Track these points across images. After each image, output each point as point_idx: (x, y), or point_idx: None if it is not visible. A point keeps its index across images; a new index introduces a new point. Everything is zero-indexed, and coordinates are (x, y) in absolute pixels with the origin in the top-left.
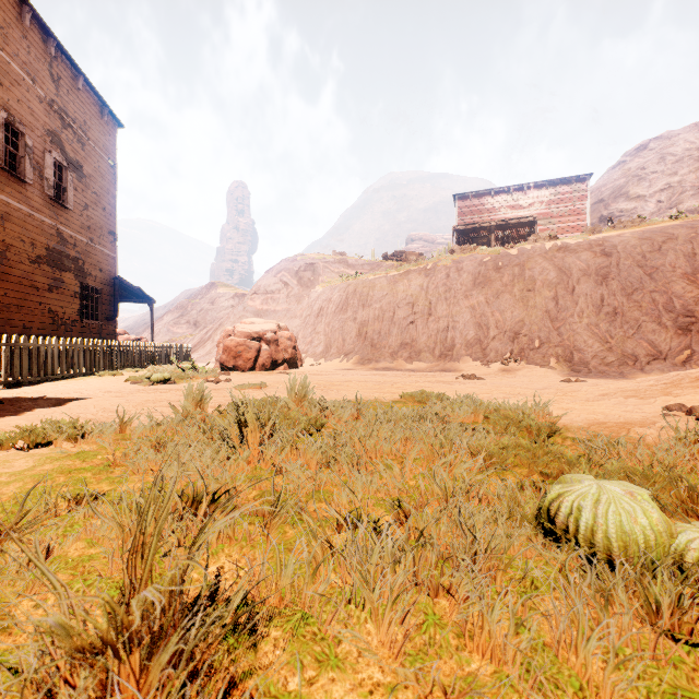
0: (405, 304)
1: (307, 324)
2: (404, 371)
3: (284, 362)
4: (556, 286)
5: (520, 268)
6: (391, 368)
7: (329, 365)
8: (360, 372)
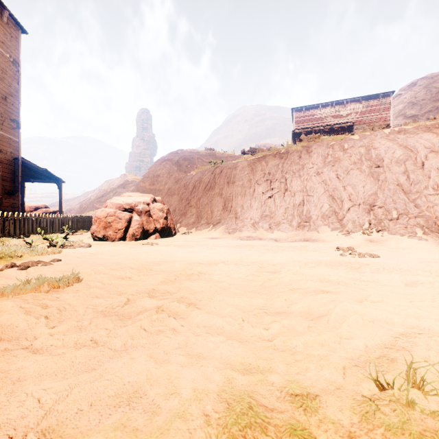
0: (264, 181)
1: (183, 200)
2: (269, 241)
3: (156, 231)
4: (405, 162)
5: (365, 148)
6: (254, 237)
7: (199, 233)
8: (227, 243)
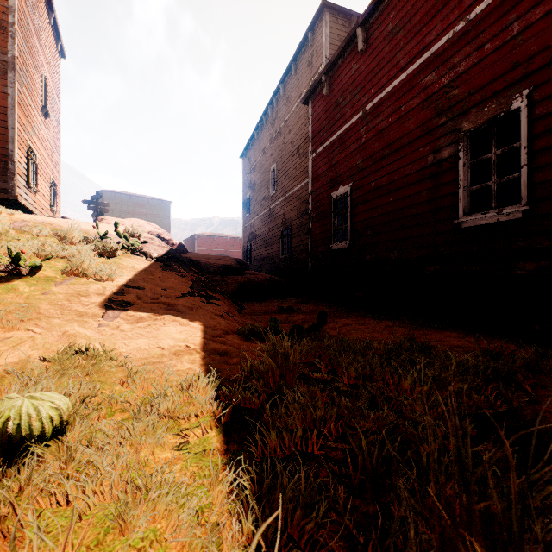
0: None
1: None
2: None
3: None
4: None
5: None
6: None
7: None
8: None
